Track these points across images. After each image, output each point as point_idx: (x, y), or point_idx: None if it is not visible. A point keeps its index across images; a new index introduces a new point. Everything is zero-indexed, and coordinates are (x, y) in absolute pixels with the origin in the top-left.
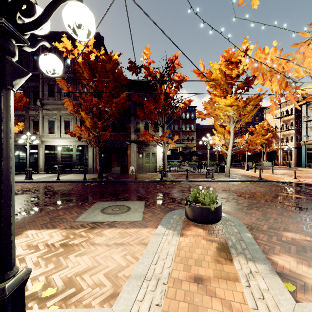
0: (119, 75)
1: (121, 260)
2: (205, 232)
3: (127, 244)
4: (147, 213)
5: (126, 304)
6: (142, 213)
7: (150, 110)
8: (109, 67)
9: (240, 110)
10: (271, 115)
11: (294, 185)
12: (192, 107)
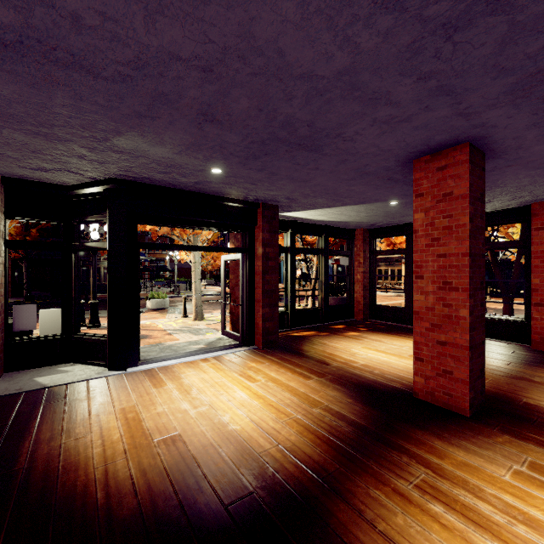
0: None
1: None
2: (158, 312)
3: None
4: None
5: None
6: None
7: None
8: None
9: None
10: None
11: None
12: None
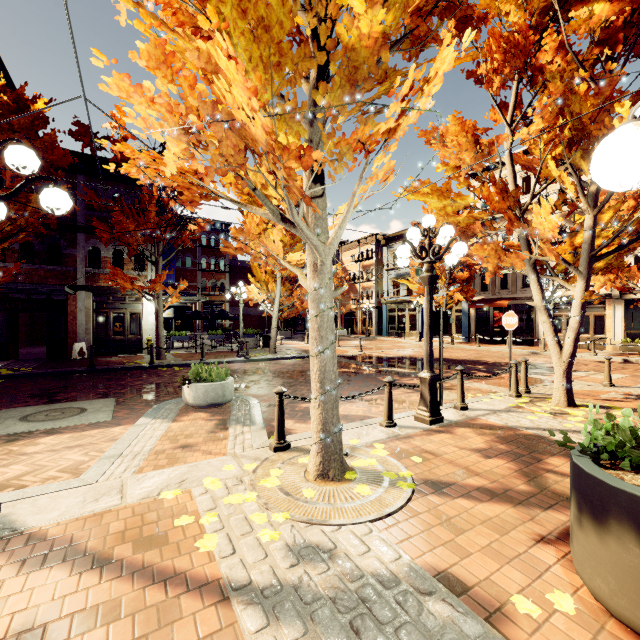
0: (49, 147)
1: (81, 457)
2: (208, 414)
3: (88, 444)
4: (122, 411)
5: (97, 473)
6: (111, 412)
7: (126, 231)
8: (21, 122)
9: (288, 250)
10: (349, 256)
11: (354, 358)
12: (222, 225)
